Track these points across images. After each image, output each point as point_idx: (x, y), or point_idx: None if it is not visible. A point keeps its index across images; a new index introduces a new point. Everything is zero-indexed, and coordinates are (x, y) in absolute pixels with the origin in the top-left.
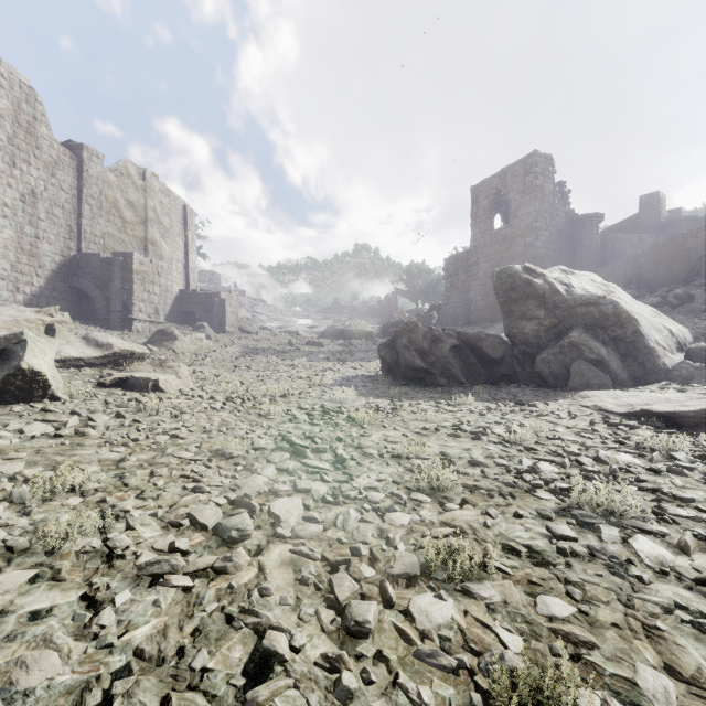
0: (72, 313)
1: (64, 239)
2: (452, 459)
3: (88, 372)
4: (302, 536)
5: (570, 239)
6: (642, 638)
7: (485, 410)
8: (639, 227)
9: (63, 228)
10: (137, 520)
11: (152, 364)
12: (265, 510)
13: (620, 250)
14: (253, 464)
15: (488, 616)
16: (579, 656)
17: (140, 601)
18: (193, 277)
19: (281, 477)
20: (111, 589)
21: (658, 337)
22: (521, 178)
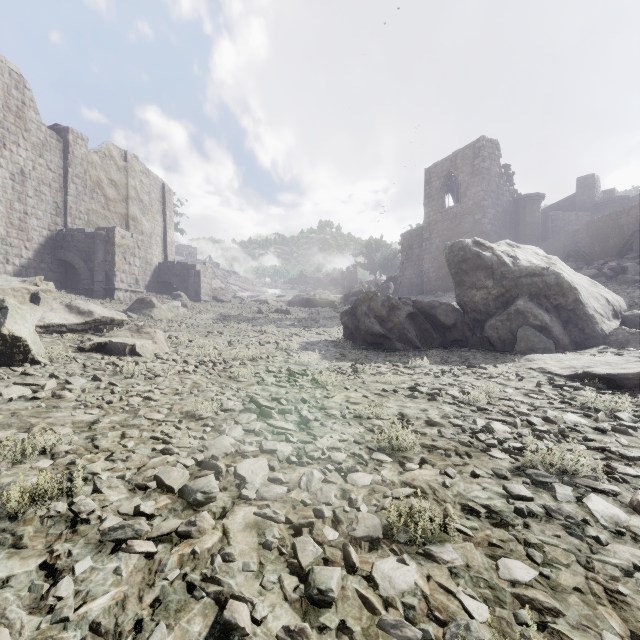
0: (58, 283)
1: (51, 215)
2: (410, 419)
3: (70, 337)
4: (267, 498)
5: (514, 217)
6: (605, 603)
7: (440, 373)
8: (576, 206)
9: (50, 205)
10: (105, 482)
11: (130, 330)
12: (231, 471)
13: (559, 227)
14: (221, 426)
15: (451, 580)
16: (544, 625)
17: (101, 569)
18: (171, 250)
19: (248, 437)
20: (73, 556)
21: (596, 305)
22: (470, 161)
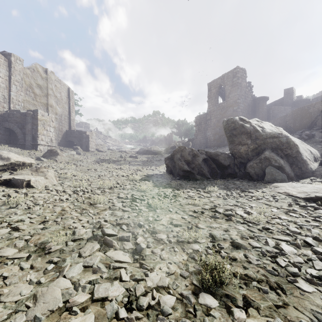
0: (5, 141)
1: (0, 102)
2: (219, 241)
3: None
4: None
5: (253, 108)
6: None
7: (226, 196)
8: (283, 103)
9: None
10: None
11: (31, 170)
12: None
13: (276, 114)
14: (65, 260)
15: None
16: None
17: None
18: (73, 124)
19: (85, 276)
20: None
21: (306, 154)
22: (231, 79)
